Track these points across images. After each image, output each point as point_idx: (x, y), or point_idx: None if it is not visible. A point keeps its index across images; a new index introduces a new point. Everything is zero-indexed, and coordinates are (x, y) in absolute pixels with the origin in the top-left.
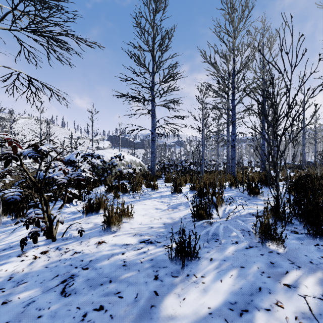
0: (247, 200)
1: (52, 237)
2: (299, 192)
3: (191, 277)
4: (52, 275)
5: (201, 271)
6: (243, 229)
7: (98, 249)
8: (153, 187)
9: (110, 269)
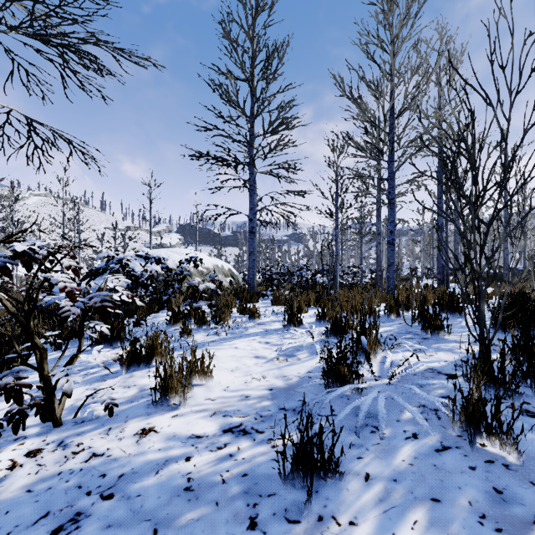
0: (421, 340)
1: (54, 419)
2: (524, 329)
3: (328, 525)
4: (36, 513)
5: (348, 507)
6: (424, 404)
7: (140, 447)
8: (251, 315)
9: (157, 499)
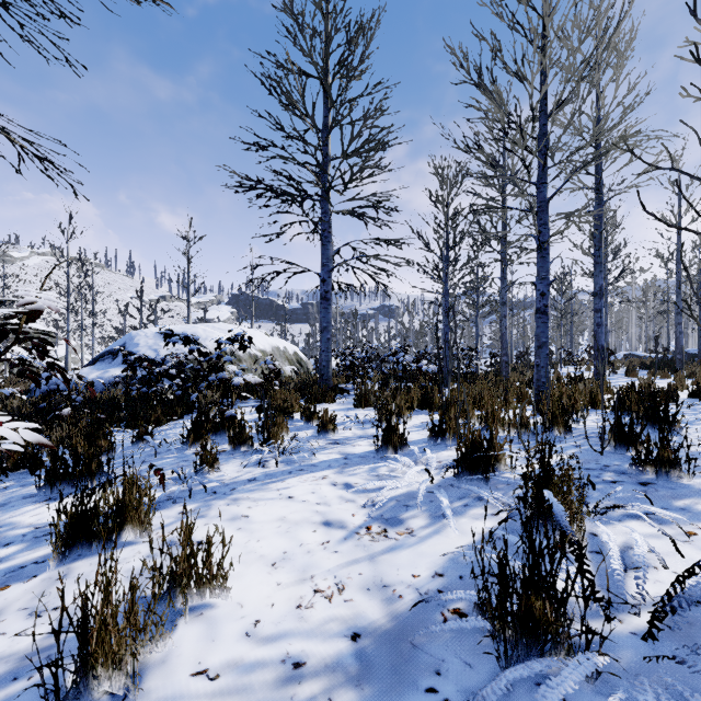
0: (642, 488)
1: None
2: None
3: None
4: None
5: None
6: None
7: None
8: (321, 427)
9: None
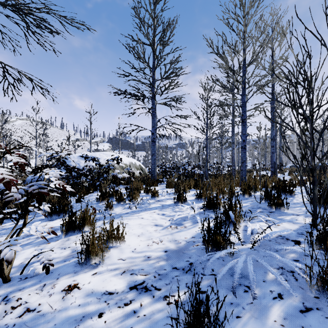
0: (269, 213)
1: (3, 277)
2: None
3: None
4: None
5: None
6: (282, 266)
7: (64, 303)
8: (152, 195)
9: None
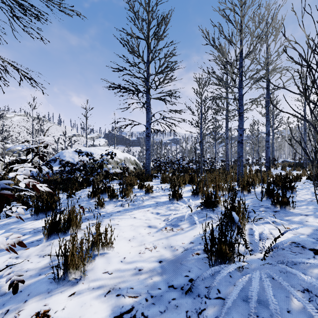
0: (274, 213)
1: None
2: None
3: None
4: None
5: None
6: (307, 288)
7: None
8: (146, 191)
9: None
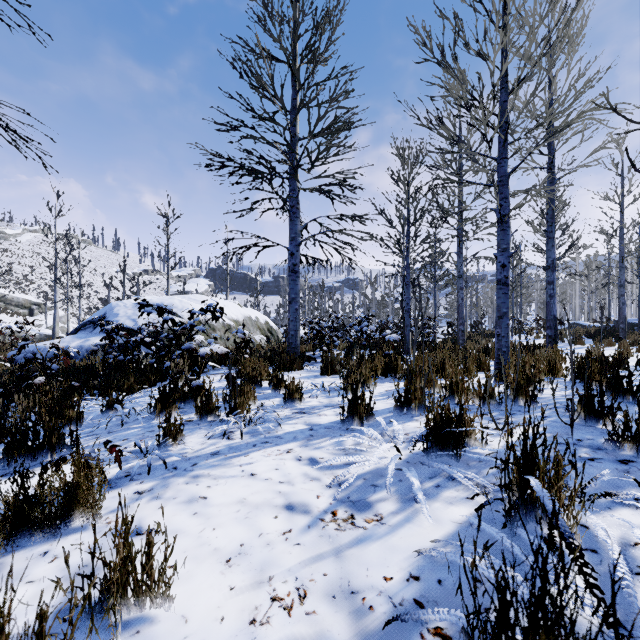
0: (623, 467)
1: None
2: None
3: None
4: None
5: None
6: None
7: None
8: (288, 396)
9: None
